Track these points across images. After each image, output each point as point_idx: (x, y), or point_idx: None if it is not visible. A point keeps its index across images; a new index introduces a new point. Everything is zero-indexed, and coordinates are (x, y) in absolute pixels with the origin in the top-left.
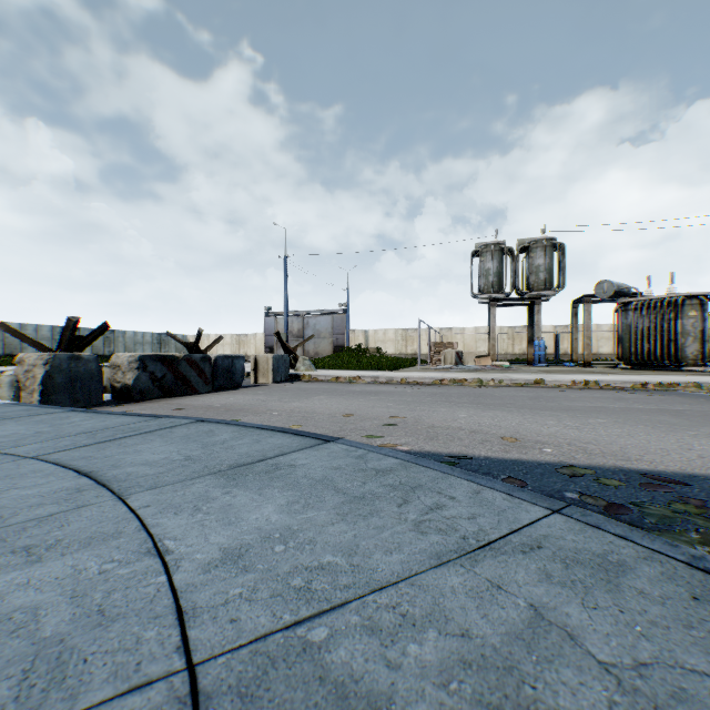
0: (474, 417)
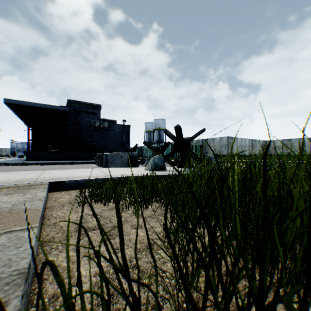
0: None
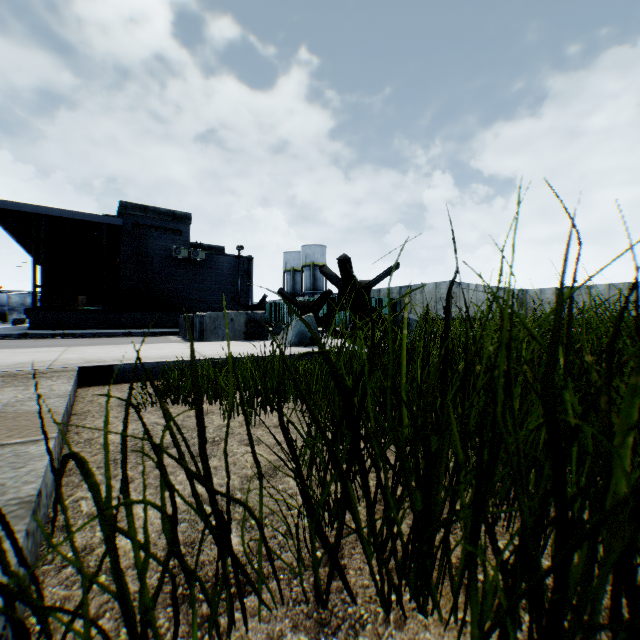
0: None
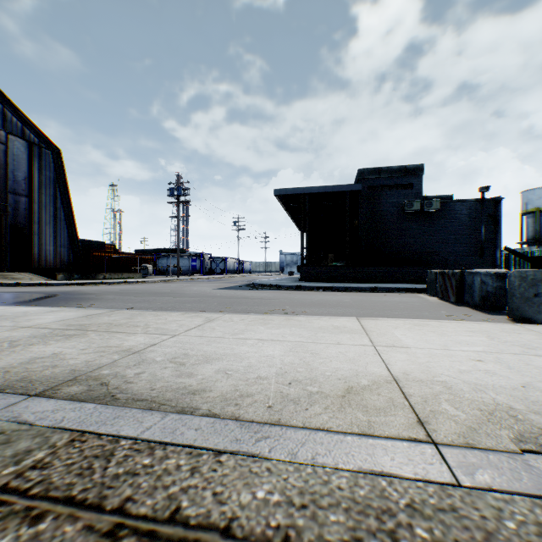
0: (262, 294)
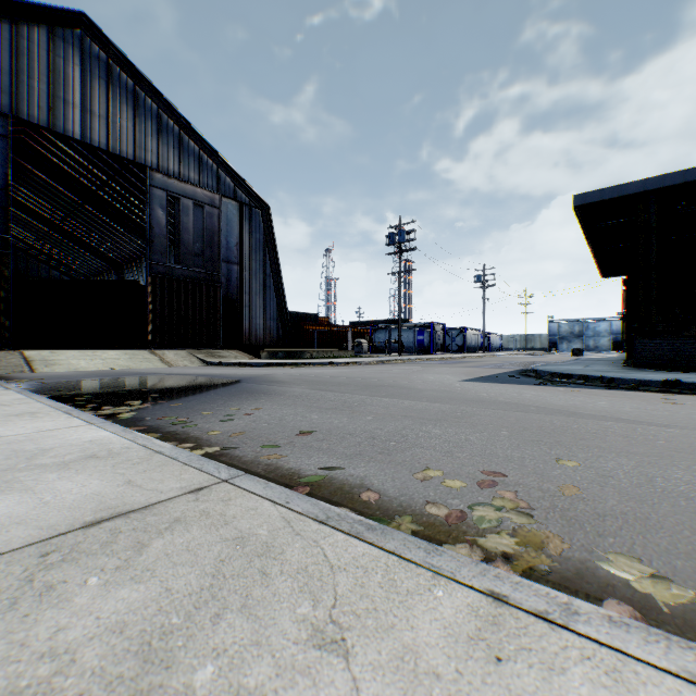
0: (590, 400)
